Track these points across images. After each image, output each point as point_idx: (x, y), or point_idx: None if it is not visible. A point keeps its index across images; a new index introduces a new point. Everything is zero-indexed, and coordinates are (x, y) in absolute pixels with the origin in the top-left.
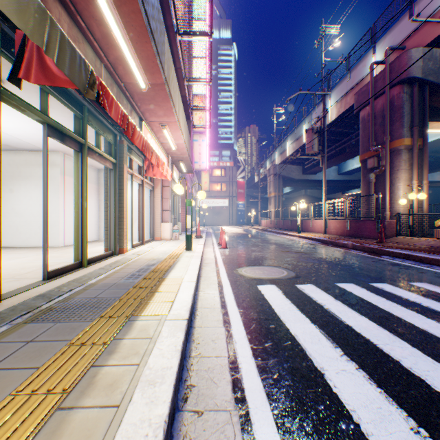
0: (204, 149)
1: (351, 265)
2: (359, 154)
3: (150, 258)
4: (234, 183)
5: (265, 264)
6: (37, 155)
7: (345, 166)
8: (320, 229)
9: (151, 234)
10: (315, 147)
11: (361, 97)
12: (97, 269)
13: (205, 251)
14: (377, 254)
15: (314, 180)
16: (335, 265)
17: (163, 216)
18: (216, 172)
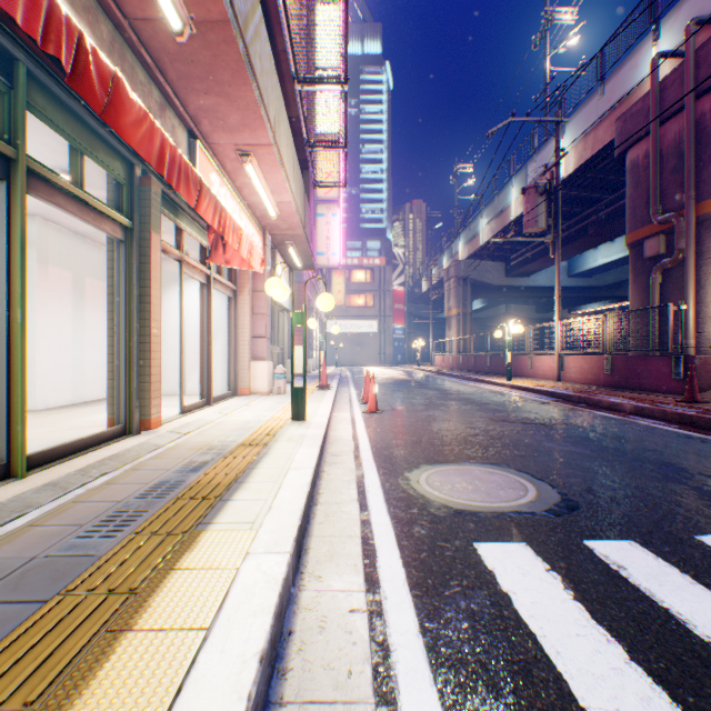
0: (336, 230)
1: (674, 461)
2: (627, 231)
3: (205, 443)
4: (387, 294)
5: (469, 457)
6: None
7: (581, 261)
8: (549, 372)
9: (231, 382)
10: (540, 220)
11: (630, 123)
12: (35, 488)
13: (334, 419)
14: (704, 430)
15: (526, 287)
16: (637, 460)
17: (254, 349)
18: (356, 275)
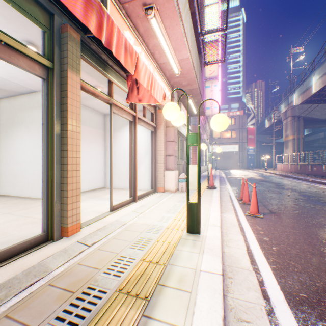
0: (216, 94)
1: None
2: None
3: (88, 274)
4: (243, 130)
5: None
6: (29, 98)
7: None
8: None
9: (152, 183)
10: None
11: None
12: None
13: (222, 223)
14: None
15: None
16: None
17: (166, 163)
18: None
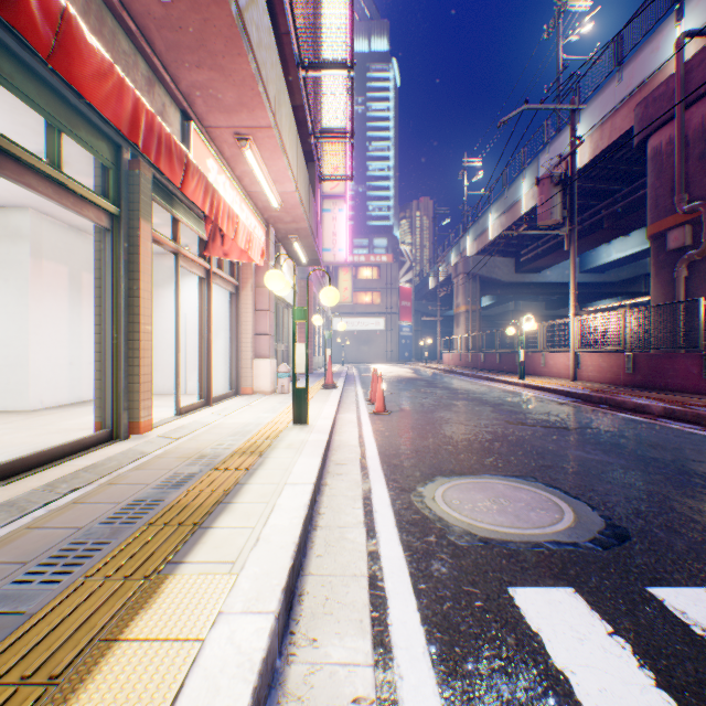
0: (342, 226)
1: None
2: (648, 222)
3: (196, 450)
4: (394, 291)
5: (489, 468)
6: None
7: (594, 256)
8: (563, 370)
9: (233, 381)
10: (555, 212)
11: (652, 108)
12: None
13: (339, 421)
14: None
15: (536, 283)
16: (683, 474)
17: (257, 347)
18: (363, 272)
